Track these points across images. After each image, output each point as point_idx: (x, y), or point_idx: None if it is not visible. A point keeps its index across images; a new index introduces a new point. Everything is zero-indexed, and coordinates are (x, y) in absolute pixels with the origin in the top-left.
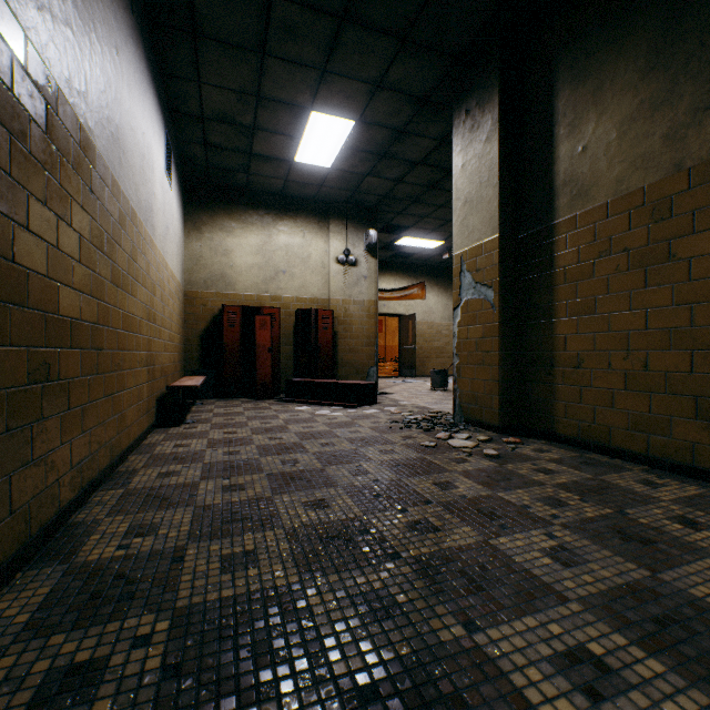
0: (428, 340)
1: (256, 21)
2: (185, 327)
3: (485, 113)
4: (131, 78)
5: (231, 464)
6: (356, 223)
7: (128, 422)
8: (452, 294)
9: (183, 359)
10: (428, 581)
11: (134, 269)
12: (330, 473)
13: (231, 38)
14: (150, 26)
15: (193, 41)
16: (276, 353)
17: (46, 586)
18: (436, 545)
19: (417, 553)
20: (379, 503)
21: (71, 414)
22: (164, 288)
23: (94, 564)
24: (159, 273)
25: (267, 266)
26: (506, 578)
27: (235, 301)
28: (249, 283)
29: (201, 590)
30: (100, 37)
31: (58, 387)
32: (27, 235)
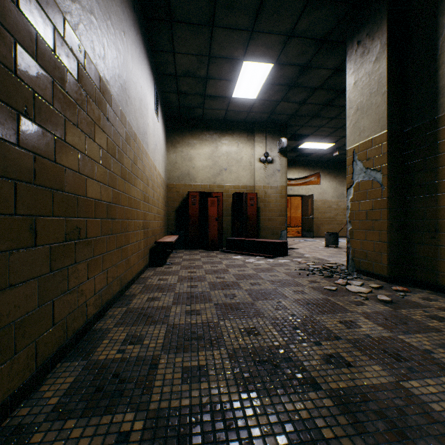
0: (322, 212)
1: (208, 4)
2: (167, 206)
3: (374, 40)
4: (133, 51)
5: (191, 294)
6: (272, 135)
7: (131, 263)
8: (339, 180)
9: (165, 225)
10: (350, 419)
11: (135, 169)
12: (258, 306)
13: (192, 19)
14: (145, 20)
15: (170, 26)
16: (220, 221)
17: (71, 376)
18: (351, 380)
19: (335, 386)
20: (297, 334)
21: (94, 260)
22: (154, 182)
23: (102, 362)
24: (150, 172)
25: (215, 166)
26: (428, 427)
27: (196, 189)
28: (203, 177)
29: (167, 396)
30: (113, 24)
31: (85, 243)
32: (64, 145)
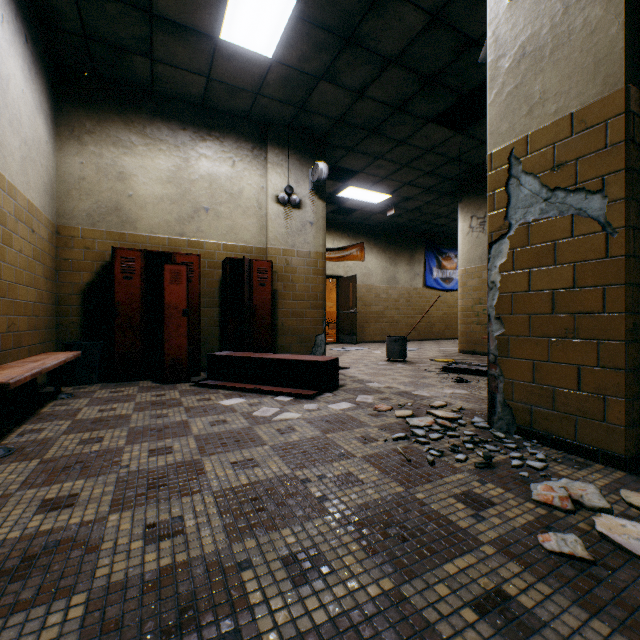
0: (367, 303)
1: None
2: (57, 279)
3: None
4: None
5: None
6: (300, 155)
7: None
8: (390, 256)
9: (51, 326)
10: None
11: None
12: None
13: None
14: None
15: None
16: (195, 317)
17: None
18: None
19: None
20: None
21: None
22: None
23: None
24: None
25: (183, 200)
26: None
27: (136, 244)
28: (156, 221)
29: None
30: None
31: None
32: None
